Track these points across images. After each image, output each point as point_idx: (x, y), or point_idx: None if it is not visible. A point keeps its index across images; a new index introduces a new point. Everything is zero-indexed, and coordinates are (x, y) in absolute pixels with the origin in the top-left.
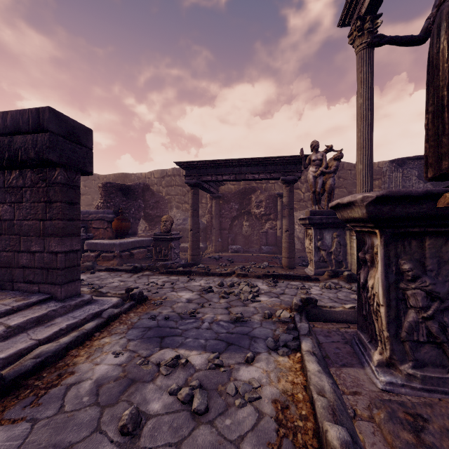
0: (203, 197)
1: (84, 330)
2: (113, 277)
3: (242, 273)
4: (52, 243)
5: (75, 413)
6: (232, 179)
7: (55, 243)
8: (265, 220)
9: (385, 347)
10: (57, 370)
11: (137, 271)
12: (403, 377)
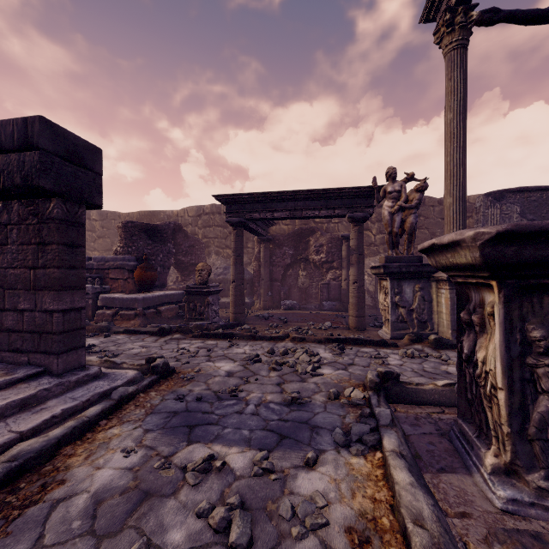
0: (249, 240)
1: (85, 417)
2: (133, 341)
3: (298, 337)
4: (46, 298)
5: (58, 548)
6: (285, 216)
7: (50, 298)
8: (327, 269)
9: (504, 448)
10: (41, 477)
11: (164, 334)
12: (532, 491)
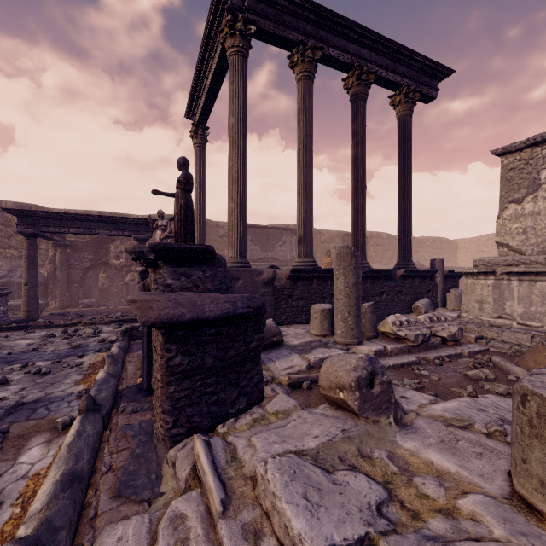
0: (41, 242)
1: None
2: None
3: (89, 322)
4: None
5: None
6: (81, 233)
7: None
8: (126, 272)
9: None
10: None
11: None
12: None
